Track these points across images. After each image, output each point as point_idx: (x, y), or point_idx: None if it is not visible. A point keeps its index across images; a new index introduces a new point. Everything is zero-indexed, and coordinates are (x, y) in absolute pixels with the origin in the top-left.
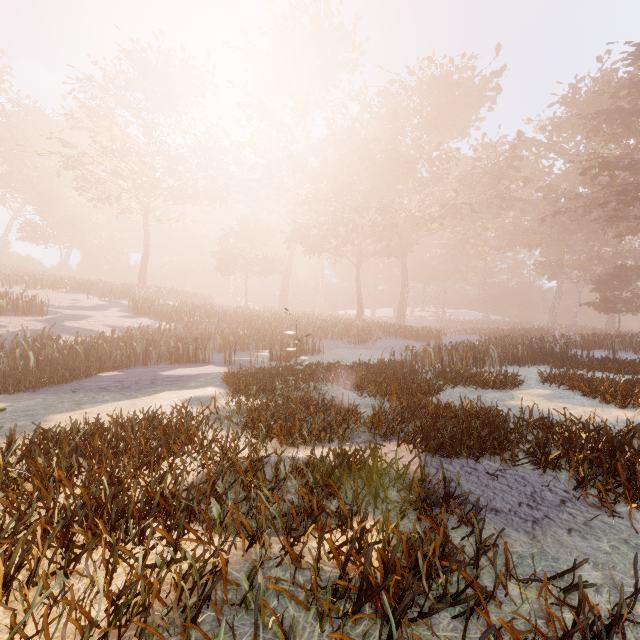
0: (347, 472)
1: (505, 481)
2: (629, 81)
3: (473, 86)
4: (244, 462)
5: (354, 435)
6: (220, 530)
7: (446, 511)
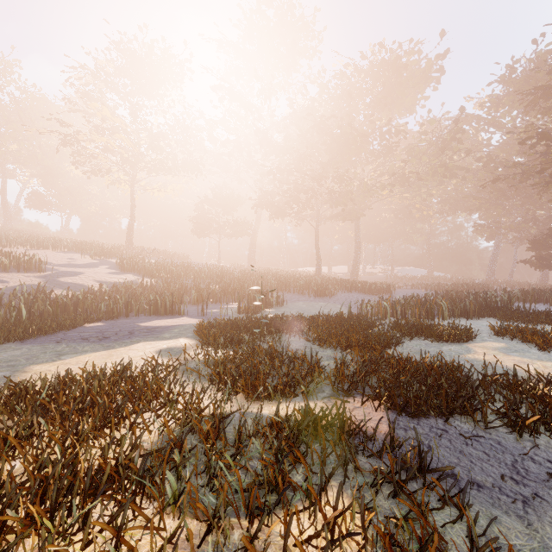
0: (313, 433)
1: (480, 446)
2: None
3: (419, 68)
4: (208, 419)
5: (318, 389)
6: (174, 511)
7: (423, 485)
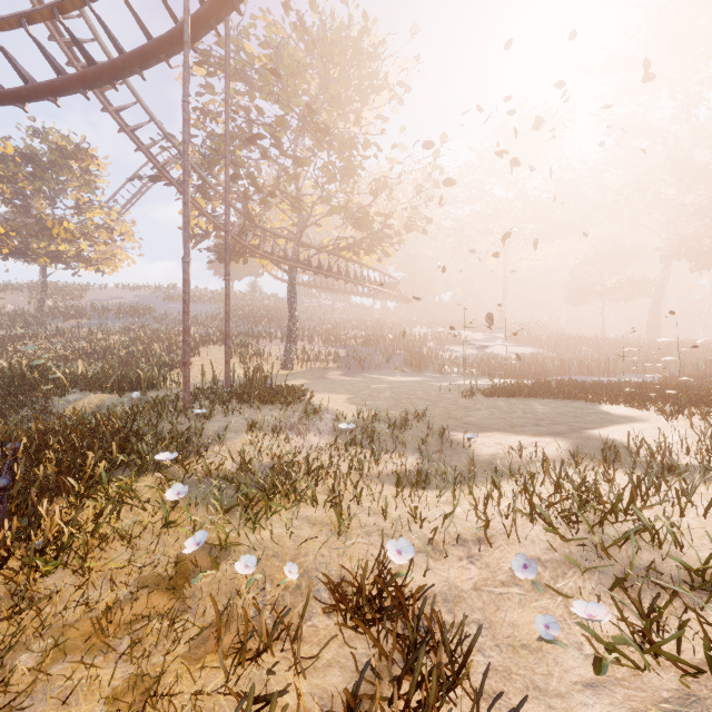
0: None
1: None
2: None
3: None
4: None
5: None
6: None
7: None
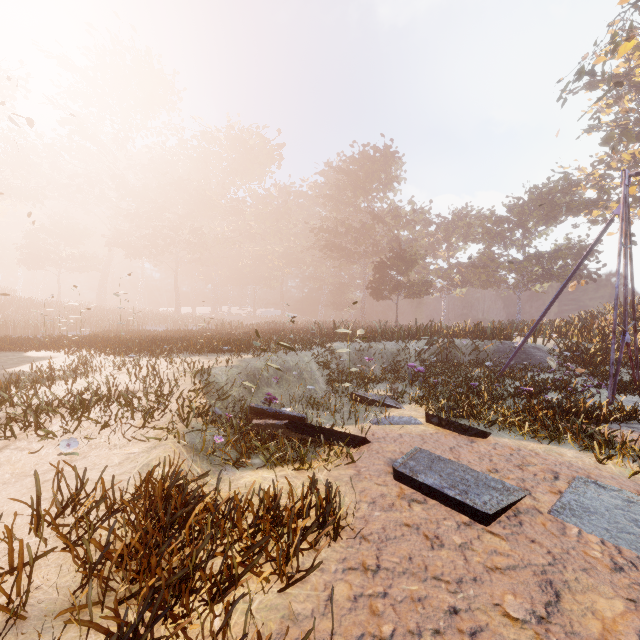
0: None
1: None
2: (334, 184)
3: (266, 149)
4: None
5: None
6: None
7: None
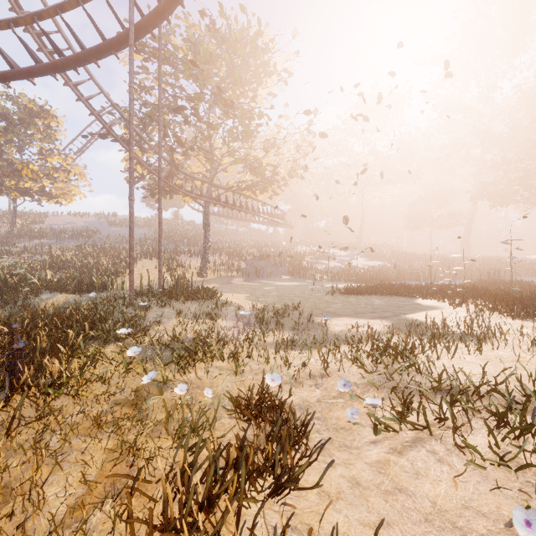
0: None
1: None
2: None
3: None
4: None
5: None
6: None
7: None
